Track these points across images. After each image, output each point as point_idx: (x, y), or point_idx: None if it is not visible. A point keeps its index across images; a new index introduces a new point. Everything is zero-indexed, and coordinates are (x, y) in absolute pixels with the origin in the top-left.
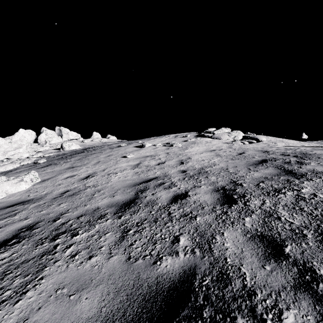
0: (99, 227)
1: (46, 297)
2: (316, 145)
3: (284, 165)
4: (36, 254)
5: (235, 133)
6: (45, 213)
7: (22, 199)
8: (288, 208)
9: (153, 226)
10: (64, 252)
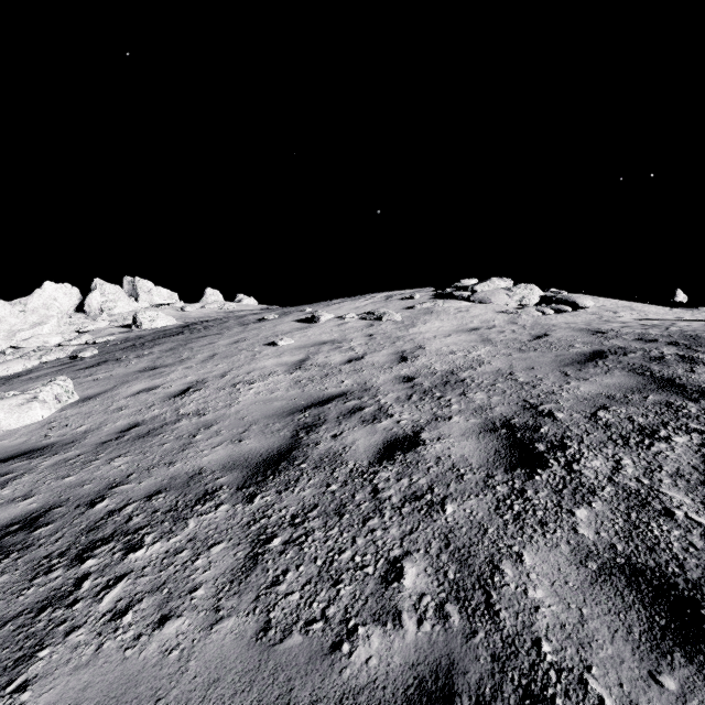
0: (196, 526)
1: None
2: None
3: (651, 365)
4: (26, 602)
5: (523, 291)
6: (73, 483)
7: (30, 444)
8: (688, 484)
9: (333, 527)
10: (98, 599)
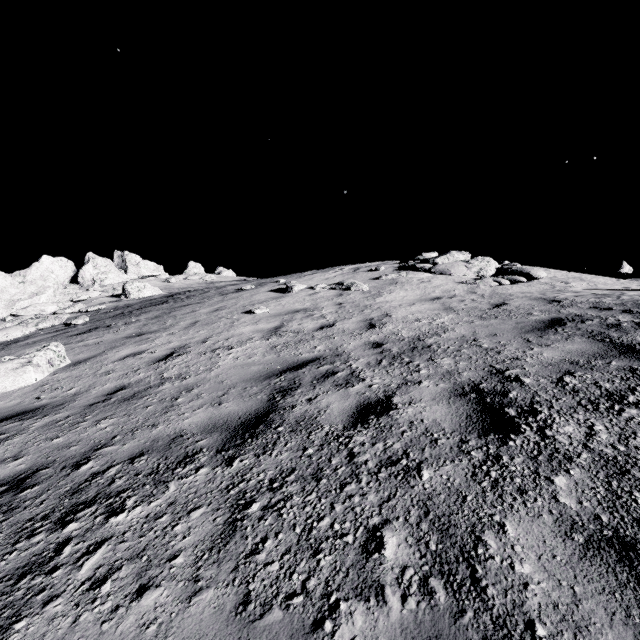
0: (176, 489)
1: None
2: None
3: (609, 332)
4: (7, 568)
5: (480, 263)
6: (61, 444)
7: (23, 406)
8: None
9: (310, 492)
10: (77, 566)
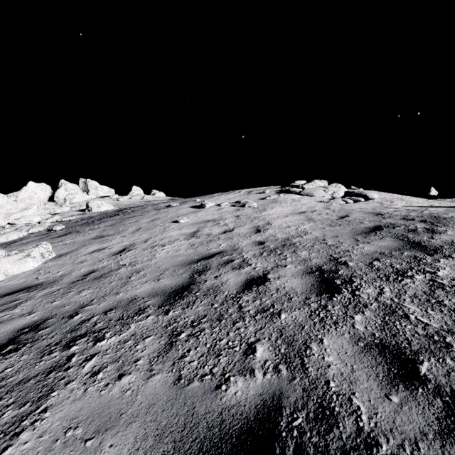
0: (135, 327)
1: (49, 442)
2: (451, 205)
3: (408, 234)
4: (39, 369)
5: (334, 188)
6: (58, 305)
7: (27, 283)
8: (419, 301)
9: (215, 327)
10: (82, 366)
